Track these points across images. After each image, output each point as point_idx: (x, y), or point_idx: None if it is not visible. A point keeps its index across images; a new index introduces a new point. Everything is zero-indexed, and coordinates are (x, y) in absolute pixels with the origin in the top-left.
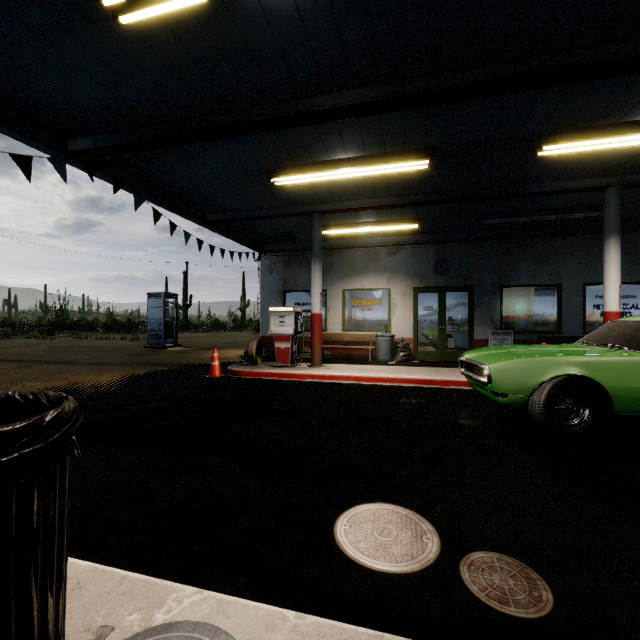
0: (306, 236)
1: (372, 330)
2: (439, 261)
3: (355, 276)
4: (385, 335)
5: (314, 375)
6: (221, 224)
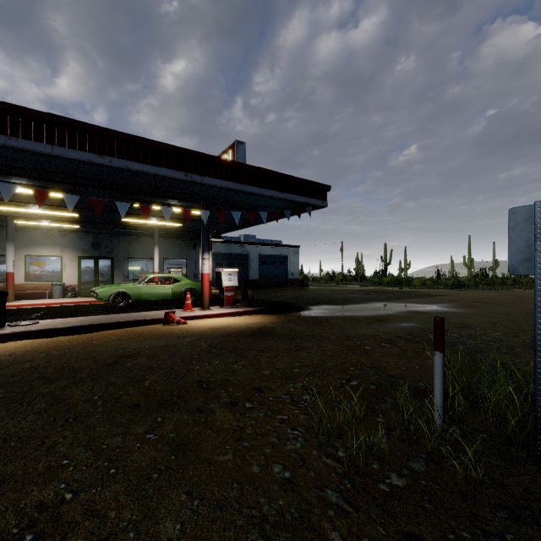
0: None
1: (49, 281)
2: (95, 243)
3: (35, 247)
4: (59, 283)
5: (11, 305)
6: None
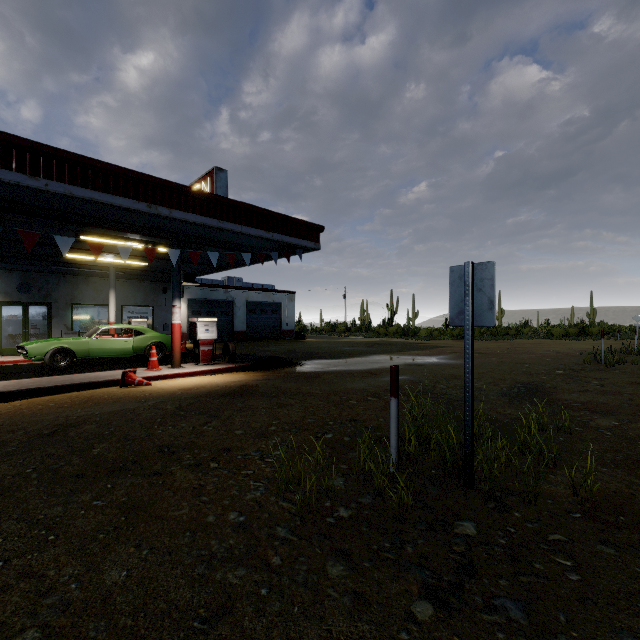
0: None
1: None
2: (23, 284)
3: None
4: None
5: None
6: None
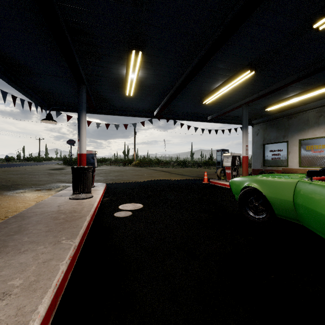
0: (268, 112)
1: (322, 166)
2: None
3: (308, 129)
4: None
5: None
6: (217, 119)
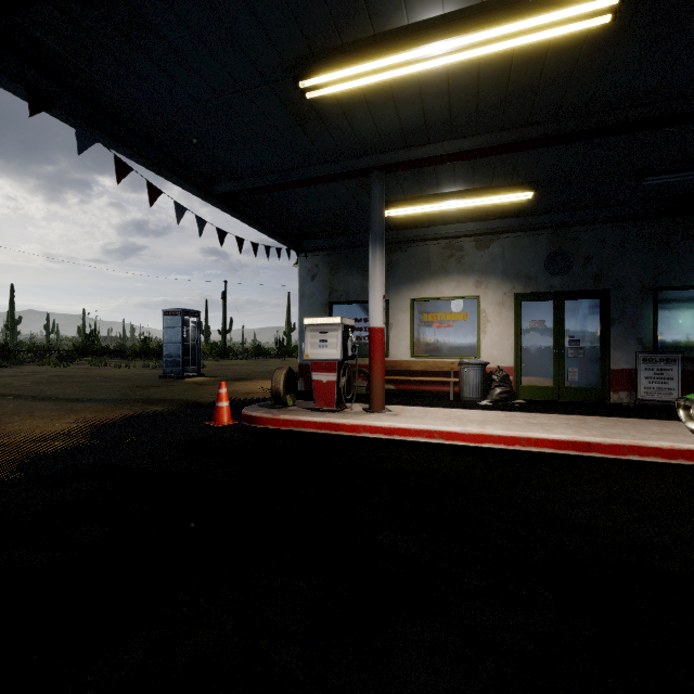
0: (360, 224)
1: (453, 355)
2: (554, 254)
3: (428, 280)
4: (474, 362)
5: (374, 427)
6: (239, 203)
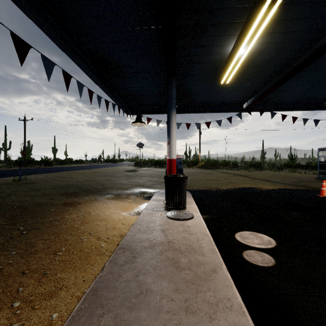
0: None
1: None
2: None
3: None
4: None
5: None
6: None
